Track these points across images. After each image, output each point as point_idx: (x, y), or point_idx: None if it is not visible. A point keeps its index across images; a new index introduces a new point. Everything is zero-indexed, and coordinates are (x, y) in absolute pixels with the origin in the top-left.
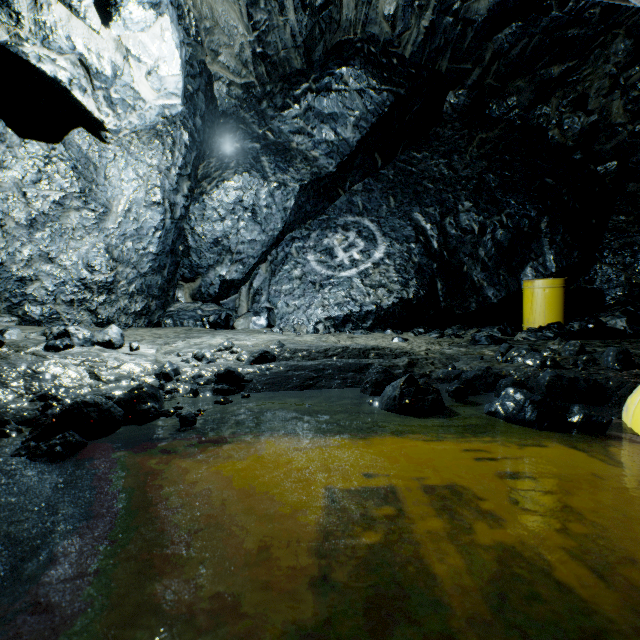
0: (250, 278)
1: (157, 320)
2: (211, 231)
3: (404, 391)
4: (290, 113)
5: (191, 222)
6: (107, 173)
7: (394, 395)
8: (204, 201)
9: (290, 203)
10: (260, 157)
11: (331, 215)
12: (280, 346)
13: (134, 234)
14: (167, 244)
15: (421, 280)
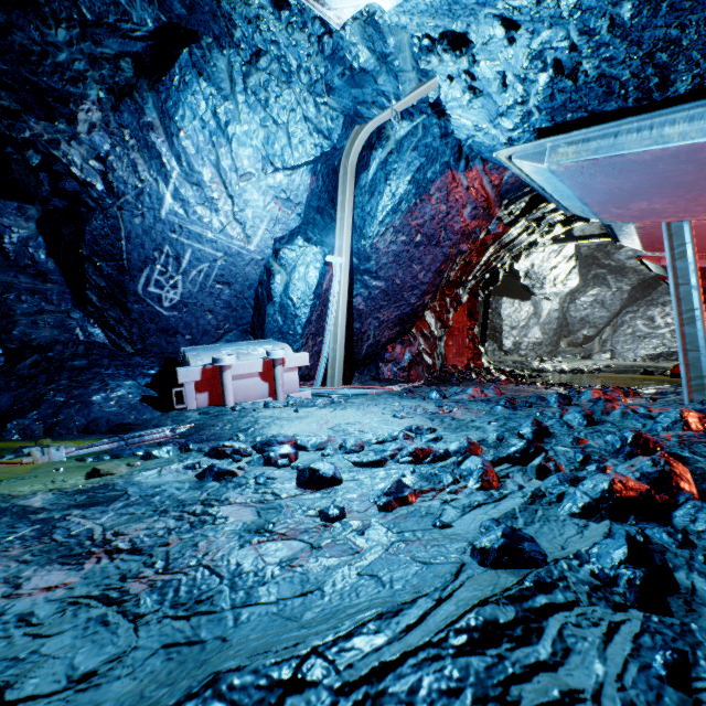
0: (599, 334)
1: (553, 355)
2: (579, 315)
3: (642, 371)
4: (624, 250)
5: (569, 312)
6: (540, 303)
7: (639, 372)
8: (576, 303)
9: (624, 296)
10: (606, 277)
11: (654, 297)
12: (613, 364)
13: (548, 322)
14: (559, 324)
15: None
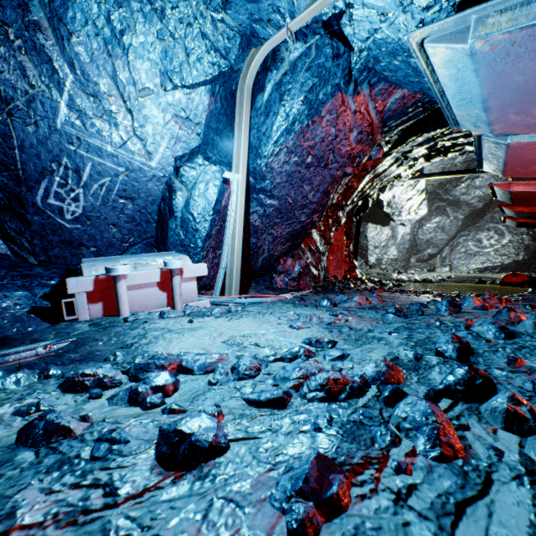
0: (440, 252)
1: (406, 269)
2: (425, 238)
3: (477, 281)
4: (459, 188)
5: (418, 235)
6: (396, 228)
7: (475, 281)
8: (423, 228)
9: (459, 223)
10: (445, 208)
11: (481, 224)
12: (454, 275)
13: (402, 243)
14: (410, 244)
15: (526, 252)
